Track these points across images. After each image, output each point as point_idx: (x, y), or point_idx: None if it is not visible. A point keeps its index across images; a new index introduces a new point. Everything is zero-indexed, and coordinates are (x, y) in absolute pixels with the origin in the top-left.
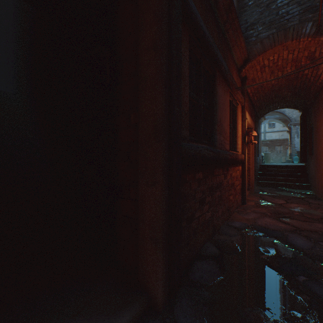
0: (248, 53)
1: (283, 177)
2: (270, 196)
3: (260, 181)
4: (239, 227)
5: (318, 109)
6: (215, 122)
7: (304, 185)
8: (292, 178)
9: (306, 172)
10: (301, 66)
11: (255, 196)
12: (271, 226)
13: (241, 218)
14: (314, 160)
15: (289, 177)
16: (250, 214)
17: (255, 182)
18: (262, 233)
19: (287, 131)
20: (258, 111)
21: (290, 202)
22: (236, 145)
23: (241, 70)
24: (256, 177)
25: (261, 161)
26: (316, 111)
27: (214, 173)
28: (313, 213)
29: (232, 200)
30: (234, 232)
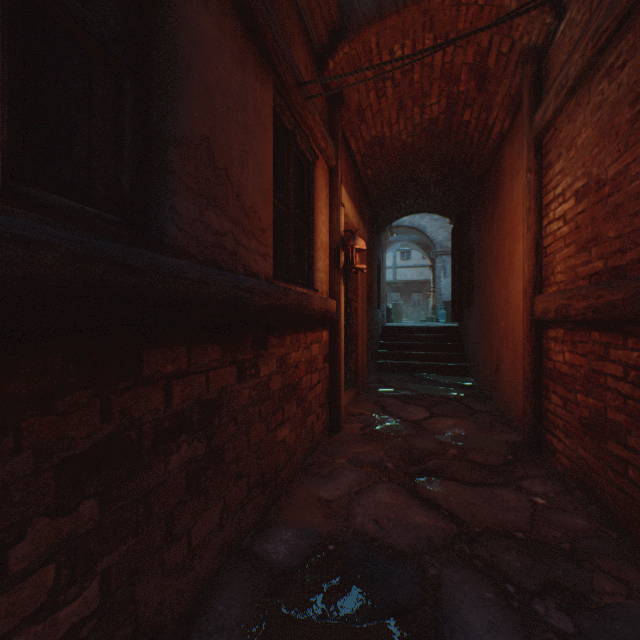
0: (343, 15)
1: (423, 352)
2: (398, 399)
3: (382, 361)
4: (284, 568)
5: (485, 210)
6: (165, 136)
7: (459, 366)
8: (440, 354)
9: (461, 341)
10: (459, 97)
11: (368, 400)
12: (392, 530)
13: (312, 498)
14: (476, 317)
15: (434, 351)
16: (342, 474)
17: (371, 364)
18: (356, 592)
19: (430, 266)
20: (378, 211)
21: (439, 414)
22: (314, 272)
23: (326, 63)
24: (374, 353)
25: (388, 319)
26: (481, 215)
27: (145, 369)
28: (487, 447)
29: (290, 439)
30: (251, 619)
